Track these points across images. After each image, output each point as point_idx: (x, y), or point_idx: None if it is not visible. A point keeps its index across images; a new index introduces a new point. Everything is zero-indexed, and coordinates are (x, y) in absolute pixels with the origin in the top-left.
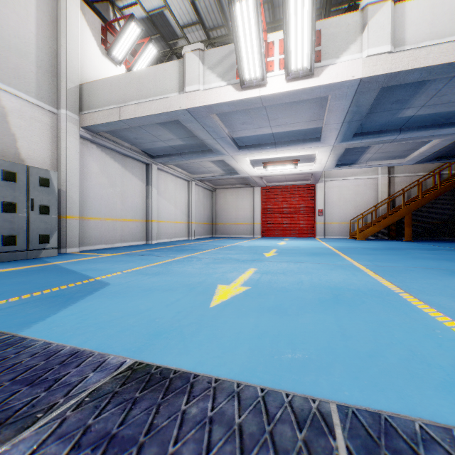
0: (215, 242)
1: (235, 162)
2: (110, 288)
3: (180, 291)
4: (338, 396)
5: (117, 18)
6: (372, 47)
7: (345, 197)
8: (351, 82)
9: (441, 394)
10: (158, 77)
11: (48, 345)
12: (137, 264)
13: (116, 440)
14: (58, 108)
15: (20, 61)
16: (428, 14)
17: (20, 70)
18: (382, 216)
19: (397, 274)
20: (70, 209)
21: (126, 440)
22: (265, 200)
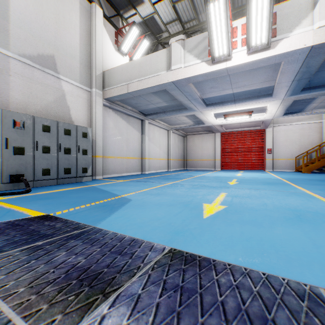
0: (188, 173)
1: (203, 115)
2: (133, 202)
3: (178, 206)
4: (322, 284)
5: (124, 25)
6: (322, 19)
7: (291, 139)
8: (303, 49)
9: None
10: (152, 62)
11: (116, 234)
12: (142, 187)
13: (185, 289)
14: (91, 88)
15: (71, 61)
16: None
17: (71, 67)
18: None
19: None
20: (98, 151)
21: (190, 290)
22: (224, 142)
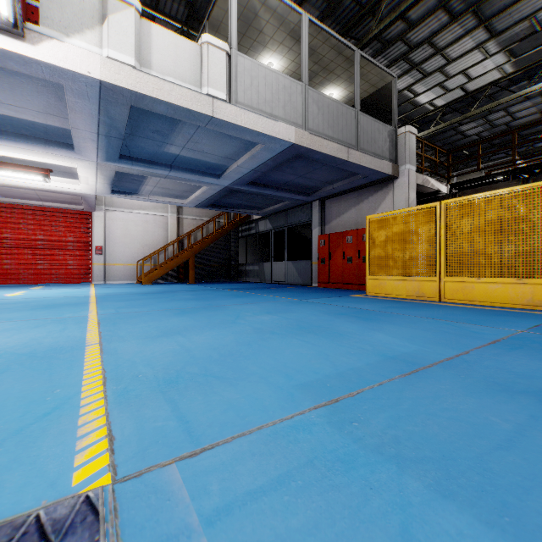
0: None
1: None
2: None
3: None
4: None
5: None
6: (114, 49)
7: (133, 234)
8: (88, 79)
9: None
10: None
11: None
12: None
13: None
14: None
15: None
16: (173, 51)
17: None
18: (171, 258)
19: (125, 321)
20: None
21: None
22: None
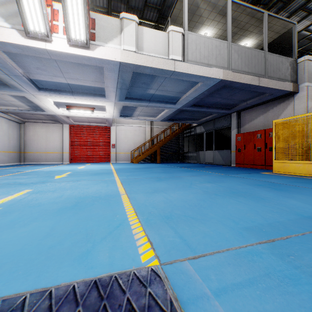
0: (16, 169)
1: (38, 100)
2: None
3: None
4: None
5: None
6: (126, 45)
7: (128, 137)
8: (115, 62)
9: (74, 261)
10: None
11: None
12: None
13: None
14: None
15: None
16: (153, 39)
17: None
18: (147, 149)
19: (133, 183)
20: None
21: None
22: (73, 135)
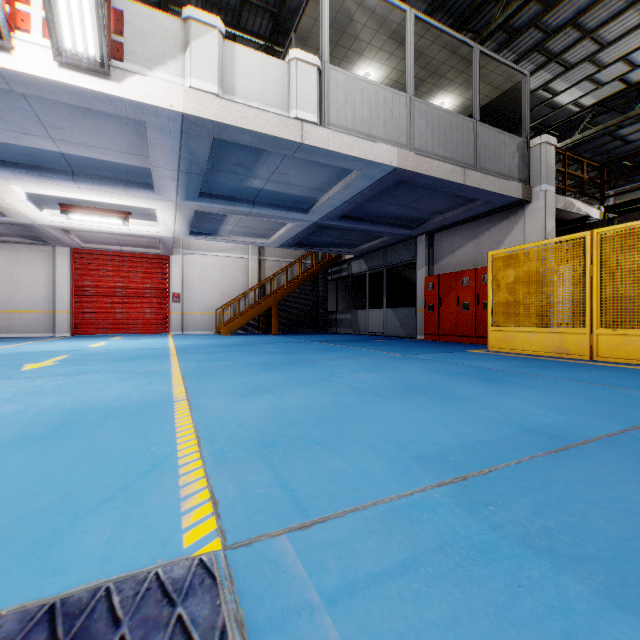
0: None
1: None
2: None
3: None
4: None
5: None
6: (197, 78)
7: (211, 279)
8: (171, 113)
9: (13, 563)
10: None
11: None
12: None
13: None
14: None
15: None
16: (258, 72)
17: None
18: (252, 305)
19: (209, 376)
20: None
21: None
22: (80, 272)
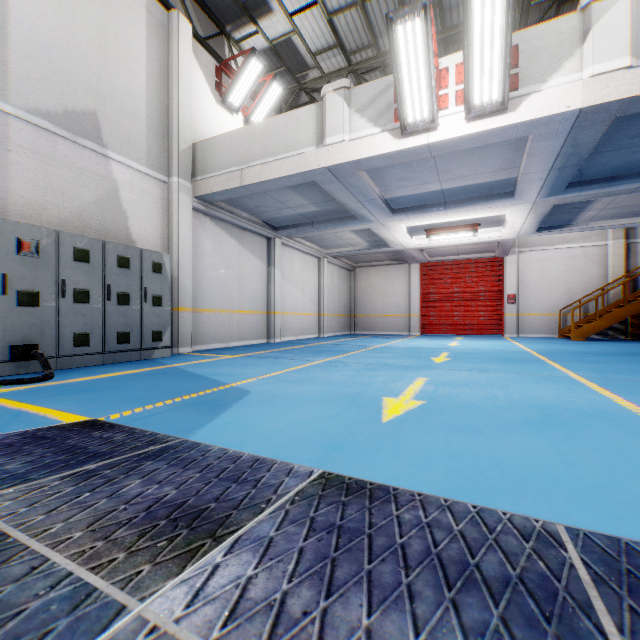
0: (357, 342)
1: (386, 231)
2: (254, 396)
3: (338, 402)
4: (564, 520)
5: (234, 53)
6: (599, 62)
7: (552, 276)
8: (565, 114)
9: None
10: (289, 128)
11: (226, 451)
12: (270, 368)
13: (345, 530)
14: (169, 176)
15: (131, 124)
16: None
17: (130, 135)
18: (613, 304)
19: None
20: (183, 299)
21: (353, 530)
22: (426, 282)
